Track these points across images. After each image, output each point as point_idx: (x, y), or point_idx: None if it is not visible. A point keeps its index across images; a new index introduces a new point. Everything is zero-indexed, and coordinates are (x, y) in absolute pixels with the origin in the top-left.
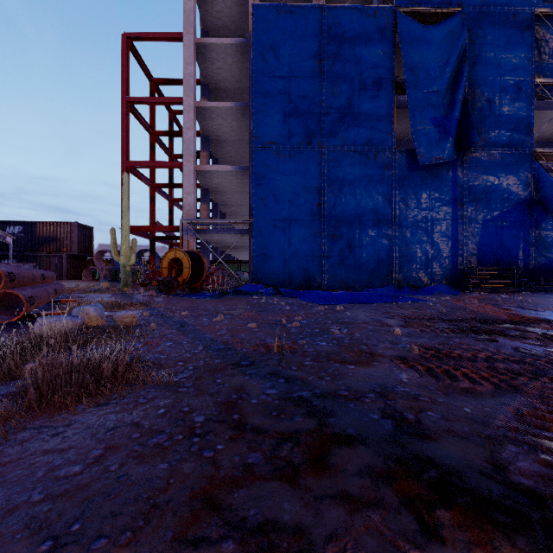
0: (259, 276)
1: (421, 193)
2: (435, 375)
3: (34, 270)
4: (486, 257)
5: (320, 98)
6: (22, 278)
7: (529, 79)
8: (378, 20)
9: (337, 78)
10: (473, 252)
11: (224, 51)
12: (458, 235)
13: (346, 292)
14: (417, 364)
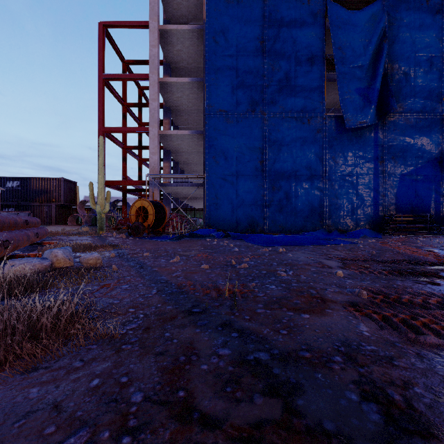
0: (212, 221)
1: (347, 151)
2: (395, 326)
3: (17, 216)
4: (402, 205)
5: (262, 73)
6: (1, 224)
7: (439, 55)
8: (311, 7)
9: (277, 56)
10: (392, 202)
11: (182, 36)
12: (379, 187)
13: (286, 235)
14: (371, 311)
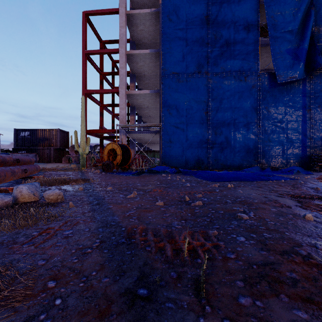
0: (166, 160)
1: (278, 102)
2: None
3: (8, 155)
4: None
5: (207, 42)
6: None
7: None
8: None
9: (218, 27)
10: (318, 143)
11: (144, 18)
12: (306, 131)
13: (228, 172)
14: None
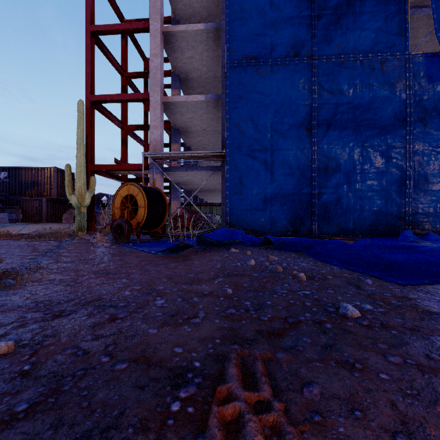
0: (234, 218)
1: None
2: None
3: None
4: None
5: None
6: None
7: None
8: None
9: None
10: None
11: None
12: None
13: (382, 243)
14: None
